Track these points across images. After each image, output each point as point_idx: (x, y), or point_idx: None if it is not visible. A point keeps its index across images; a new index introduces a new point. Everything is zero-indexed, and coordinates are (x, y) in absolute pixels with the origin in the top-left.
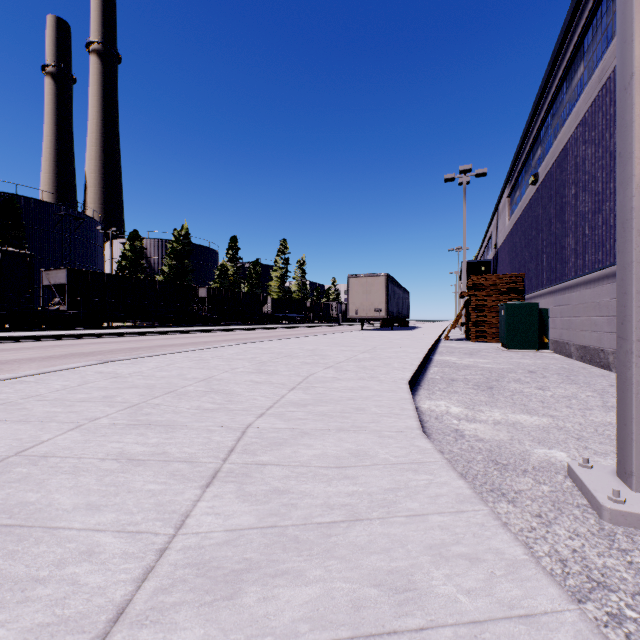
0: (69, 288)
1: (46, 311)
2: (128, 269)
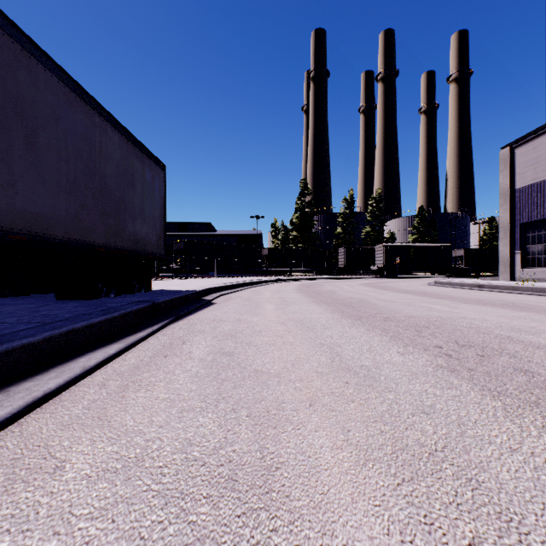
0: (464, 257)
1: (456, 267)
2: (487, 241)
